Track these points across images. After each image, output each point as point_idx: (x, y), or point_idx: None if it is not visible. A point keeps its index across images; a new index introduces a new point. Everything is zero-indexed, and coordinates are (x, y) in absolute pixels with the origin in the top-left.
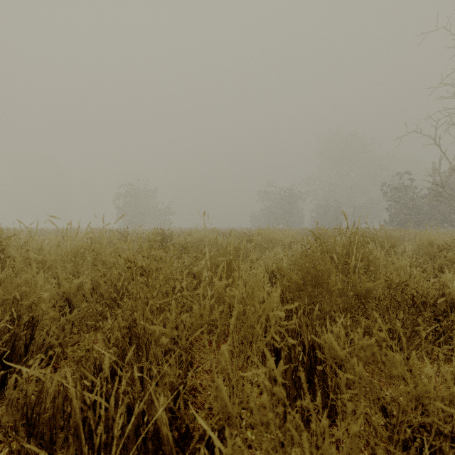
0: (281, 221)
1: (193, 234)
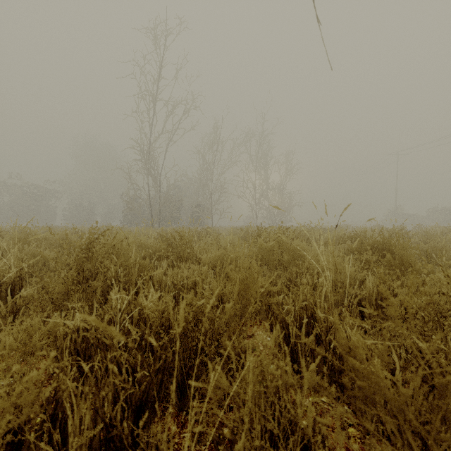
0: (24, 218)
1: None
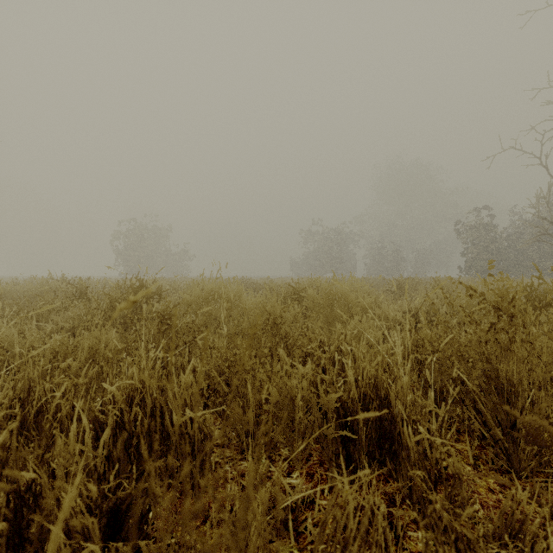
0: (329, 268)
1: (193, 290)
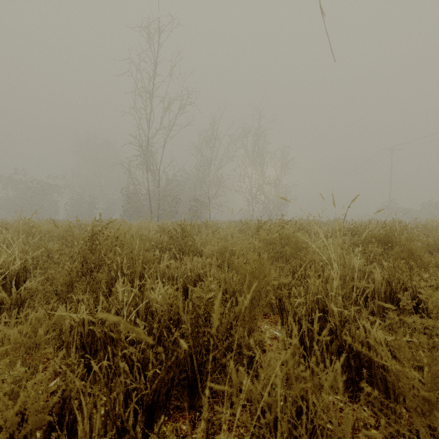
0: (28, 213)
1: None
